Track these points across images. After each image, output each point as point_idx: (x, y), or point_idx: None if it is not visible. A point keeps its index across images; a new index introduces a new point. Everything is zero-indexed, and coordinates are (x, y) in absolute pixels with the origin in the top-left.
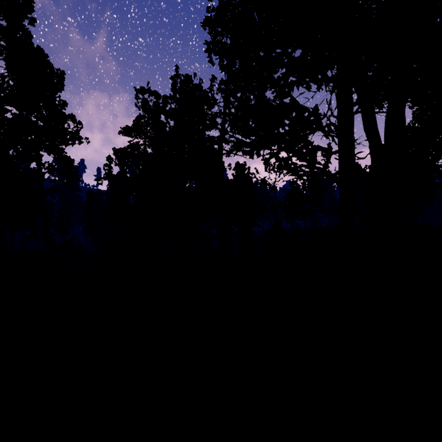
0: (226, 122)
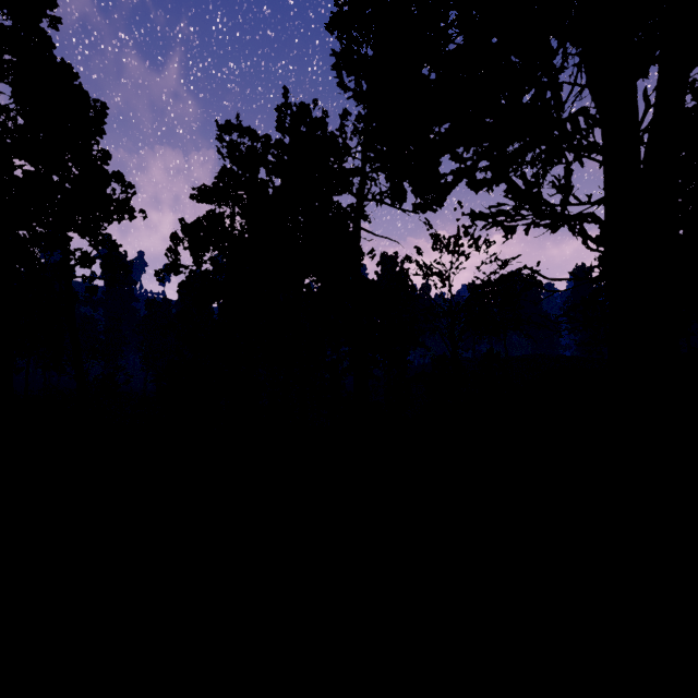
0: (366, 184)
